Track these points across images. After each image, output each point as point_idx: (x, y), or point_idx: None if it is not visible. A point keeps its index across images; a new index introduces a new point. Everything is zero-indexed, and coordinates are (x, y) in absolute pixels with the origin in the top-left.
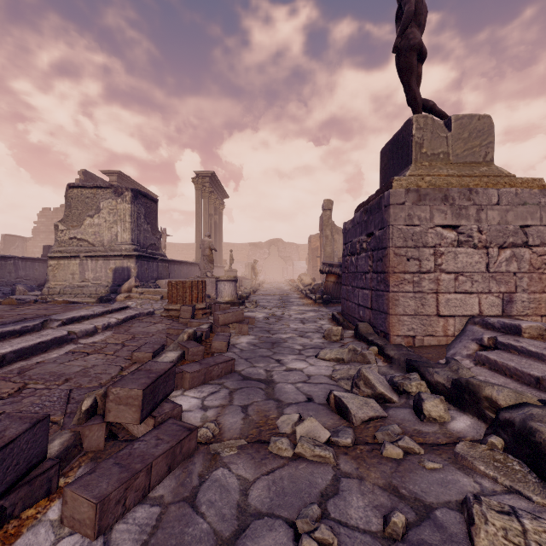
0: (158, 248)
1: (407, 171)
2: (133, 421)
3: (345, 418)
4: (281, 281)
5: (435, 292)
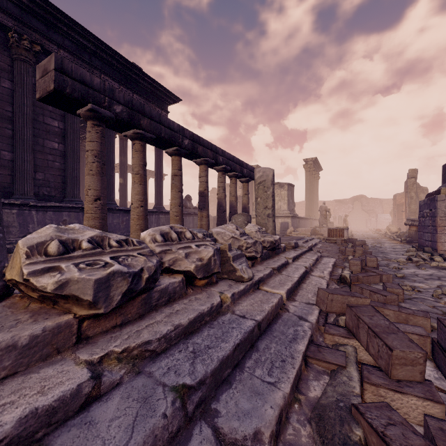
0: (293, 211)
1: None
2: (361, 253)
3: (411, 260)
4: (366, 231)
5: None
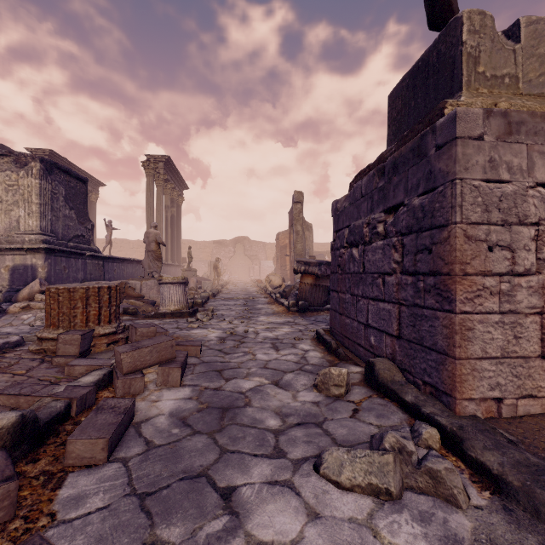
0: (88, 241)
1: (459, 98)
2: None
3: None
4: (248, 282)
5: (538, 311)
